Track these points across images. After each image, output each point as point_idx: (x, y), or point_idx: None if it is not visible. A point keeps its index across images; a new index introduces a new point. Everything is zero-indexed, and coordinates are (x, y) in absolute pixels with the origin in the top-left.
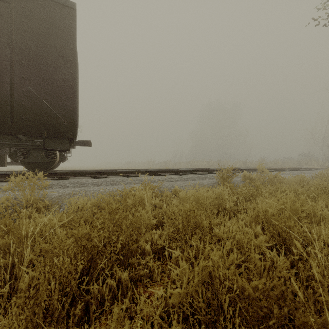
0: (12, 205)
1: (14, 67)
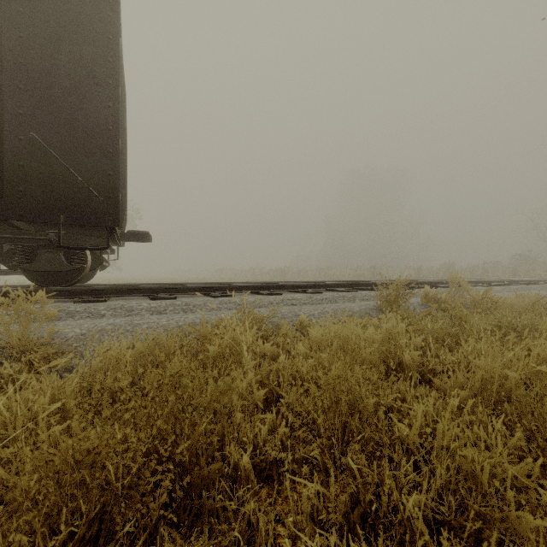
0: None
1: (3, 95)
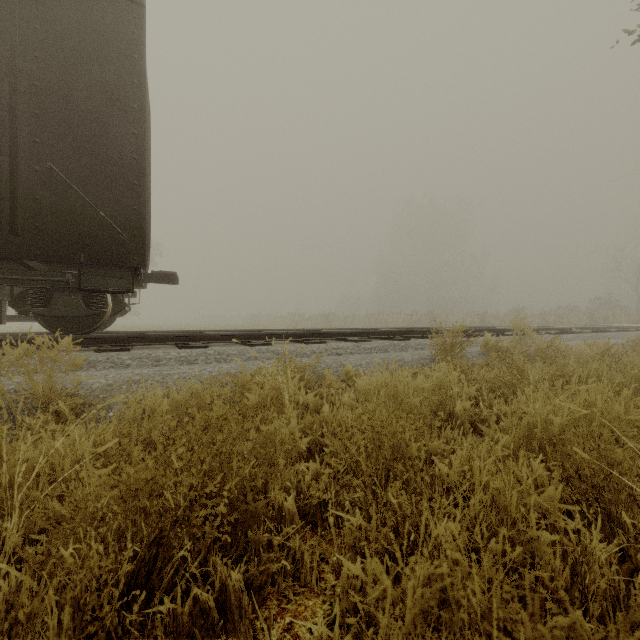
0: (8, 405)
1: (18, 121)
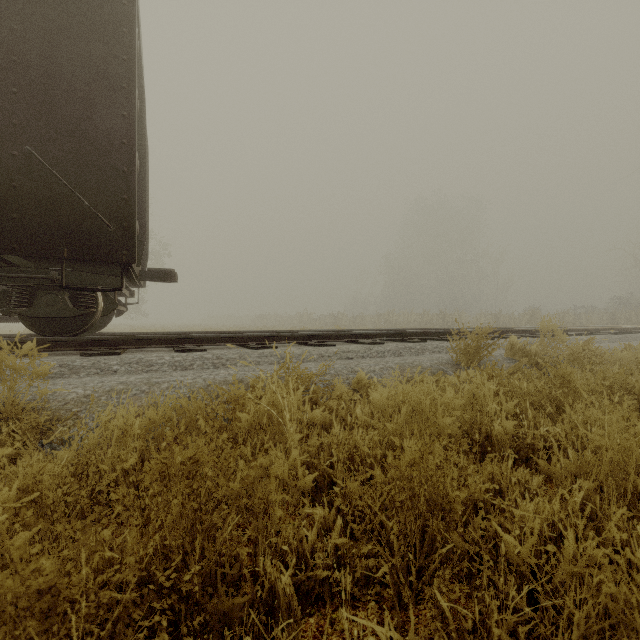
0: None
1: None
